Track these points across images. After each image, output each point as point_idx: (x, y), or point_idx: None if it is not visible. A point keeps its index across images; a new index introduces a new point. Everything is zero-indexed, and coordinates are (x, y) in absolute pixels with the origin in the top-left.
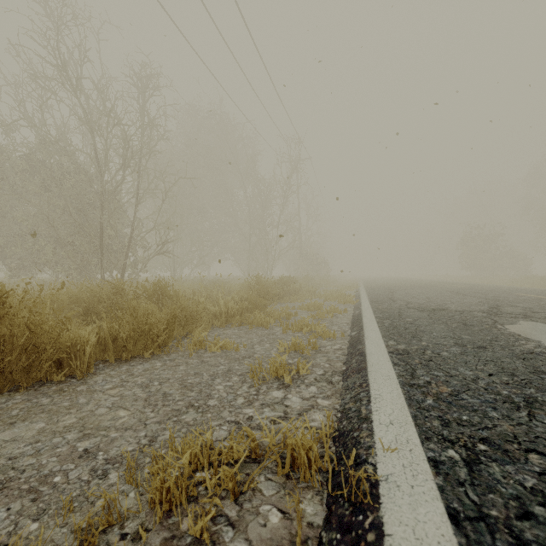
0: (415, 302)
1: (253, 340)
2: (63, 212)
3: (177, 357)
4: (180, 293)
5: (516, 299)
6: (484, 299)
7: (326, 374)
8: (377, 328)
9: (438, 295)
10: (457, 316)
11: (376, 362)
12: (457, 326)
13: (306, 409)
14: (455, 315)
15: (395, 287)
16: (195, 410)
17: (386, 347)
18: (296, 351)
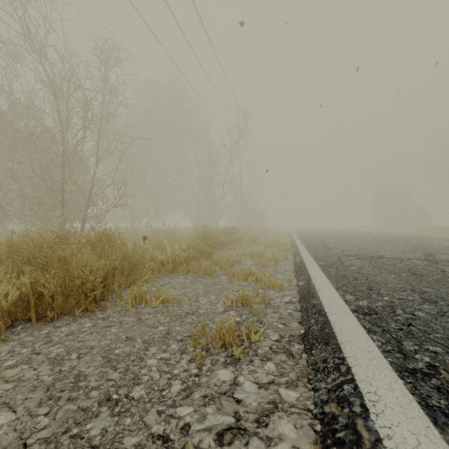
0: (349, 250)
1: (198, 291)
2: (29, 168)
3: (113, 314)
4: (126, 242)
5: (440, 246)
6: (411, 247)
7: (282, 339)
8: (325, 278)
9: (366, 243)
10: (400, 265)
11: (344, 326)
12: (408, 276)
13: (267, 411)
14: (396, 263)
15: (324, 236)
16: (110, 410)
17: (345, 303)
18: (243, 304)
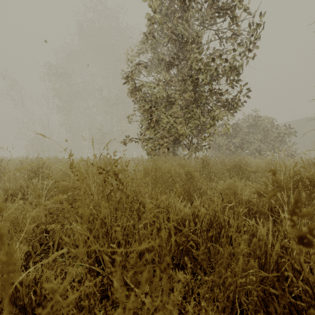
0: None
1: None
2: None
3: None
4: None
5: None
6: None
7: None
8: None
9: None
10: None
11: None
12: None
13: None
14: None
15: None
16: None
17: None
18: None
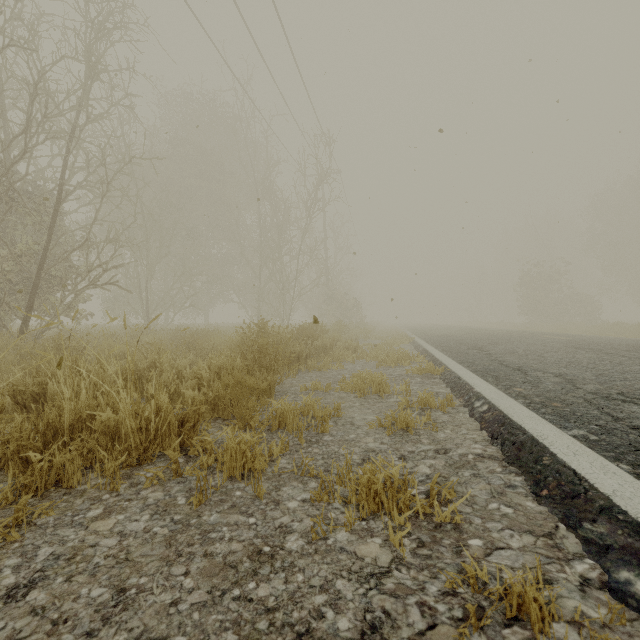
0: (574, 375)
1: None
2: None
3: None
4: None
5: None
6: None
7: None
8: None
9: (576, 356)
10: None
11: None
12: None
13: None
14: None
15: (471, 340)
16: None
17: None
18: None
